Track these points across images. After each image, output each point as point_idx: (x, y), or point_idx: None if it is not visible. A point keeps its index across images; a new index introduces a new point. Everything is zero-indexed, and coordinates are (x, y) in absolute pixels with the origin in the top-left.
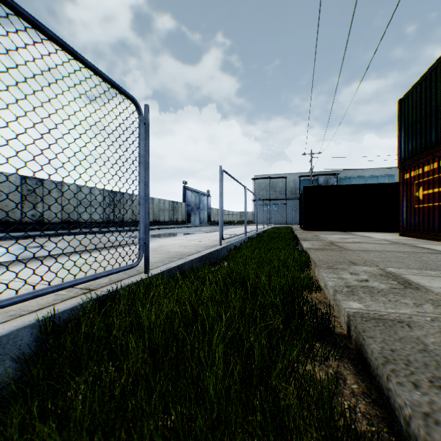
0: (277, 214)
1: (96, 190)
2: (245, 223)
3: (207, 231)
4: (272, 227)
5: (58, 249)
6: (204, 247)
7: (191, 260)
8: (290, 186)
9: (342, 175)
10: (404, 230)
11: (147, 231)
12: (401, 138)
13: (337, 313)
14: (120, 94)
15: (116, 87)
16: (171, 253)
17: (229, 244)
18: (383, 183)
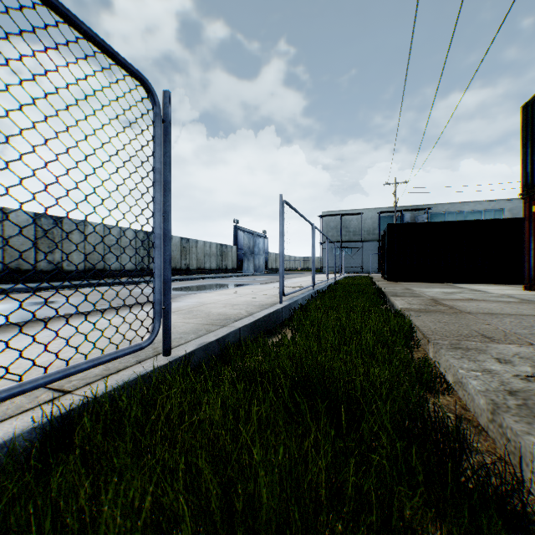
0: (350, 260)
1: (127, 231)
2: (313, 272)
3: (262, 281)
4: (345, 276)
5: (68, 307)
6: (258, 307)
7: (239, 328)
8: (367, 225)
9: (434, 210)
10: (531, 282)
11: (168, 290)
12: (527, 156)
13: (509, 454)
14: (117, 65)
15: (108, 53)
16: (212, 316)
17: (292, 302)
18: (496, 219)
